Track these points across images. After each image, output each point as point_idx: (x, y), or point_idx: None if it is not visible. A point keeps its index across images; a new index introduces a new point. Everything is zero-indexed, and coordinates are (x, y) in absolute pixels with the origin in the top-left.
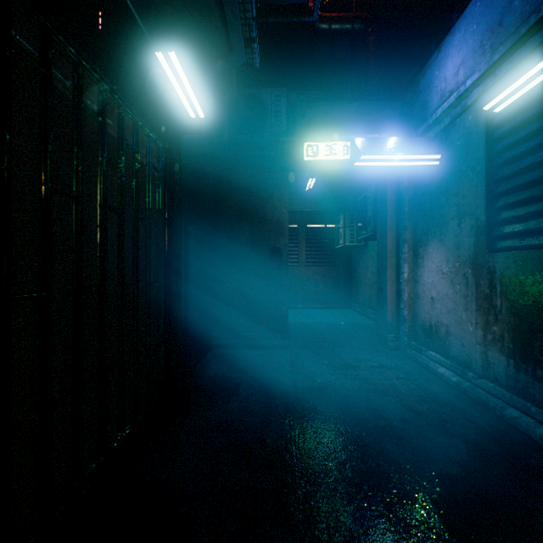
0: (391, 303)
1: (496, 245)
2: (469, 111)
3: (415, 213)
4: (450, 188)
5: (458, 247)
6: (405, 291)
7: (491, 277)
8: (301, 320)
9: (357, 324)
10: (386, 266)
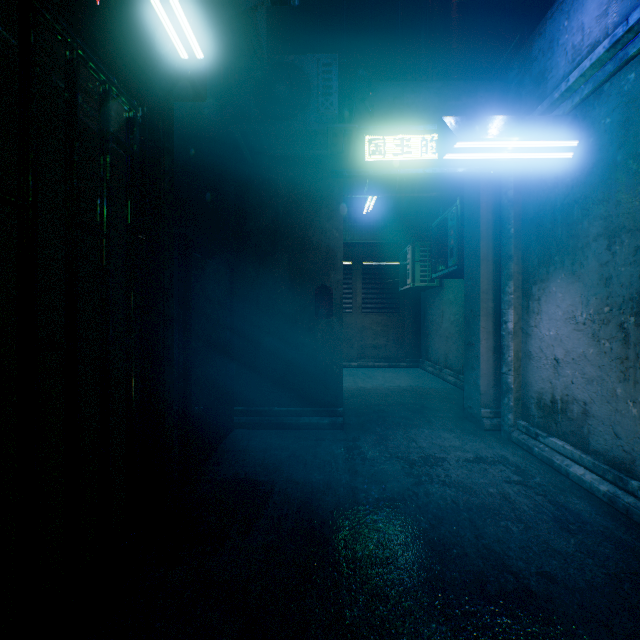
0: (486, 364)
1: None
2: (631, 66)
3: (525, 236)
4: (592, 193)
5: (608, 282)
6: (510, 348)
7: None
8: (357, 384)
9: (432, 390)
10: (479, 313)
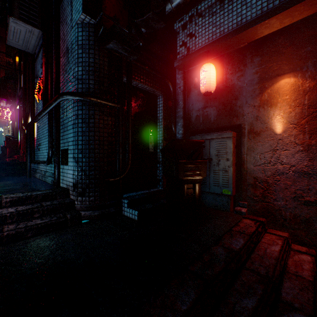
0: None
1: None
2: None
3: None
4: None
5: None
6: None
7: None
8: None
9: None
10: None
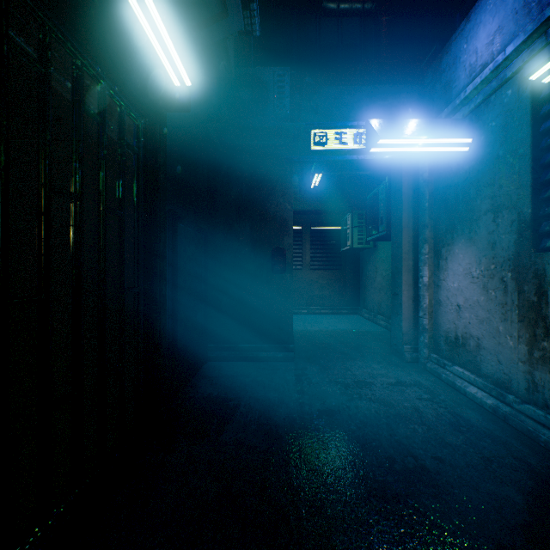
0: (408, 310)
1: (545, 243)
2: (508, 85)
3: (436, 209)
4: (483, 178)
5: (493, 246)
6: (425, 297)
7: (540, 282)
8: (306, 327)
9: (367, 332)
10: (402, 269)
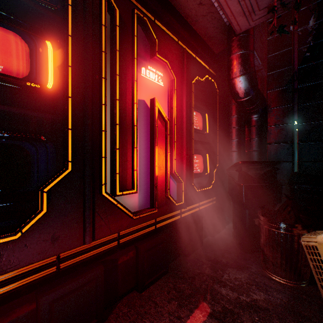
0: None
1: None
2: None
3: None
4: None
5: None
6: None
7: None
8: None
9: None
10: None
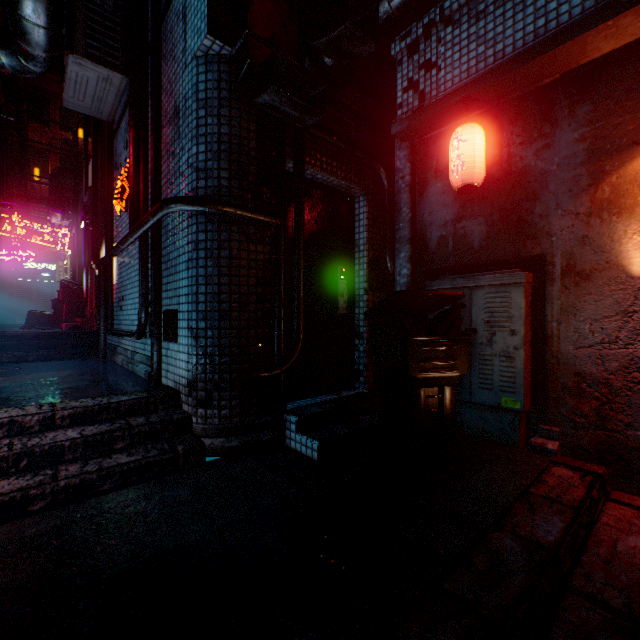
0: None
1: None
2: None
3: None
4: None
5: None
6: None
7: None
8: None
9: None
10: None
